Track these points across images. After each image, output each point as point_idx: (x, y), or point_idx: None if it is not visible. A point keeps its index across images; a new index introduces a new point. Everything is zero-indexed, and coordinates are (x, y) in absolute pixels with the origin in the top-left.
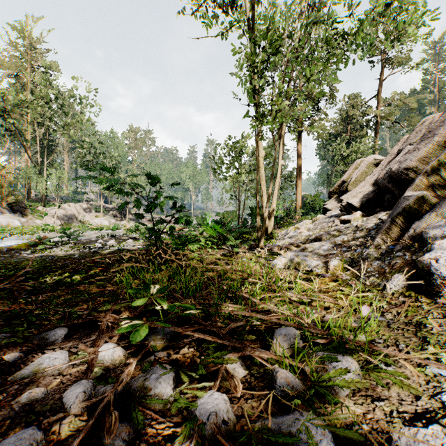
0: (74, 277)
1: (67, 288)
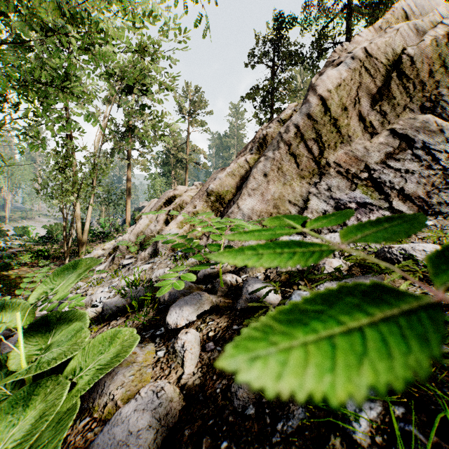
0: None
1: None
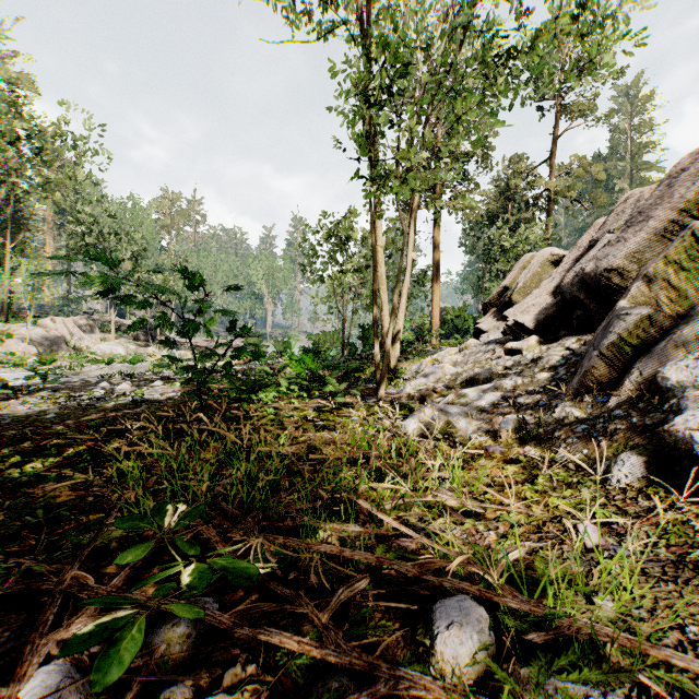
0: (31, 465)
1: (6, 493)
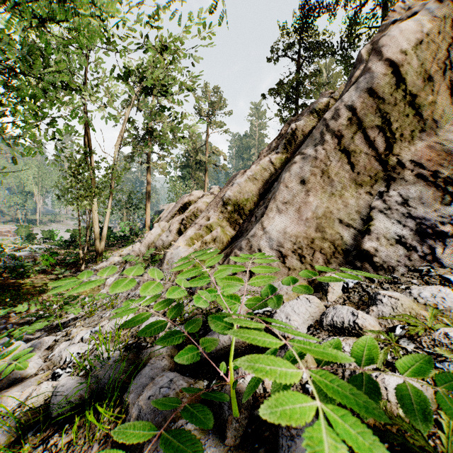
0: None
1: None
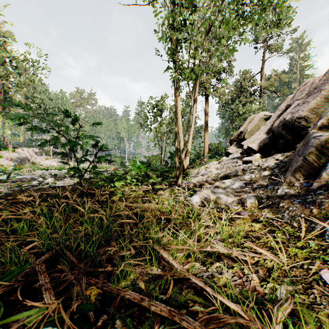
0: None
1: None
